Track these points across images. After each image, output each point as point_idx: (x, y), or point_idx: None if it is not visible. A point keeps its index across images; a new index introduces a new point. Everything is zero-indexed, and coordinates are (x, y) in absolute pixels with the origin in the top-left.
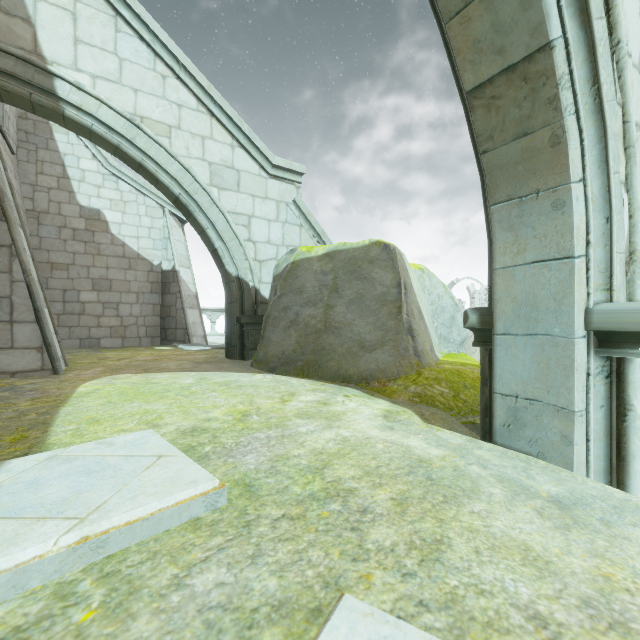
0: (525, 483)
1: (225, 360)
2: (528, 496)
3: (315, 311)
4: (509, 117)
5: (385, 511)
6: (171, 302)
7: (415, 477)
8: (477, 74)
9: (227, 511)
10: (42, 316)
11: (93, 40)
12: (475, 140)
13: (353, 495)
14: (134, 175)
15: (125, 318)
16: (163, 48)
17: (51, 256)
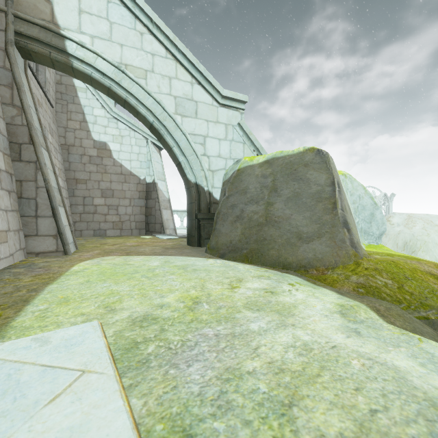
0: None
1: (186, 246)
2: None
3: (257, 208)
4: None
5: None
6: (152, 205)
7: None
8: None
9: None
10: (56, 212)
11: (92, 10)
12: None
13: None
14: (128, 117)
15: (122, 216)
16: (141, 12)
17: (76, 174)
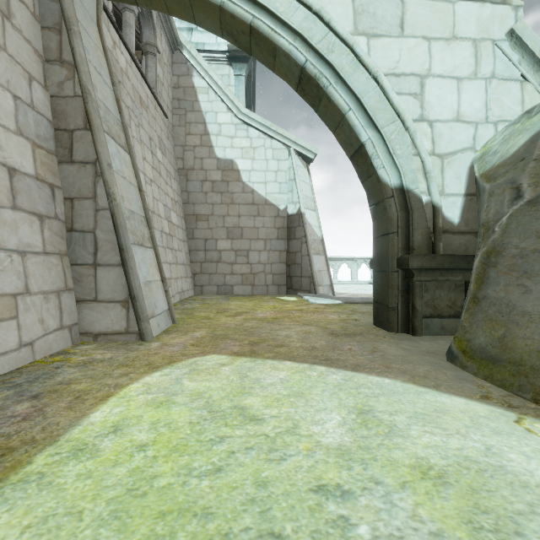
0: None
1: (376, 331)
2: None
3: None
4: None
5: None
6: (296, 248)
7: None
8: None
9: None
10: (126, 257)
11: None
12: None
13: None
14: (261, 118)
15: (254, 265)
16: None
17: (196, 209)
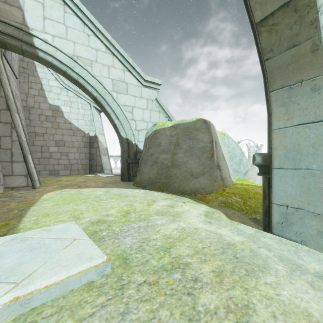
0: (297, 262)
1: (120, 182)
2: (301, 272)
3: (167, 156)
4: (284, 36)
5: (209, 280)
6: (94, 152)
7: (226, 256)
8: (263, 11)
9: (110, 277)
10: (27, 159)
11: (53, 17)
12: (260, 54)
13: (188, 268)
14: (76, 88)
15: (71, 160)
16: (88, 20)
17: (35, 129)
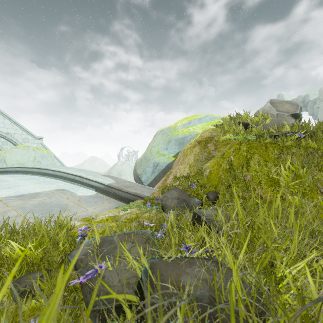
0: None
1: None
2: None
3: None
4: None
5: None
6: None
7: None
8: None
9: None
10: None
11: None
12: None
13: None
14: None
15: None
16: None
17: None
